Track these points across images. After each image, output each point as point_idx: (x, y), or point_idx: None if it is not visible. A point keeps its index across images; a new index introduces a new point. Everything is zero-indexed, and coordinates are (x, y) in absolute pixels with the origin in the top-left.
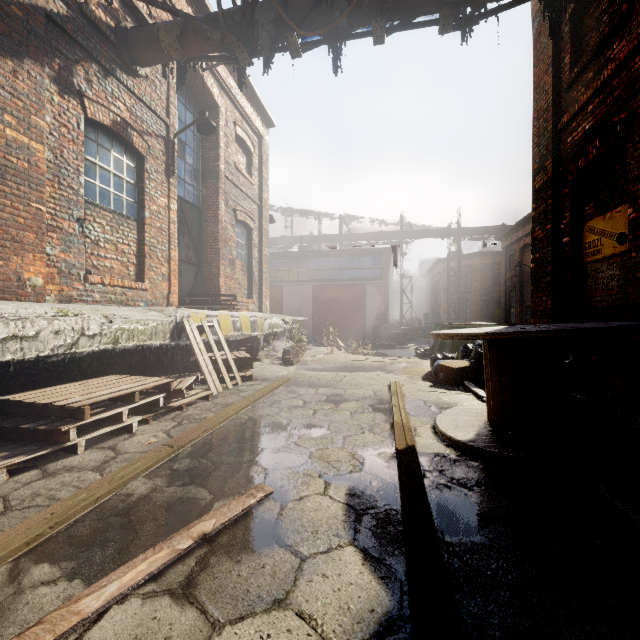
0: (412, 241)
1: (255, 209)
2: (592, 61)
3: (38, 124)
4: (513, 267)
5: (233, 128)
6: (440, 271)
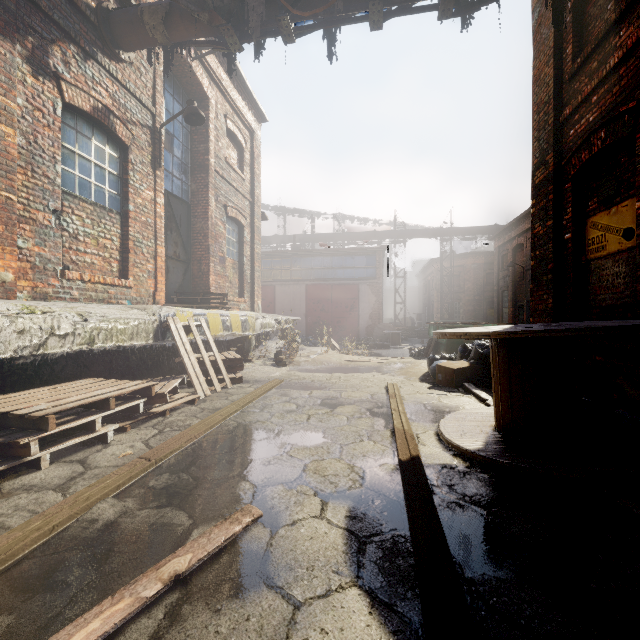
0: (405, 241)
1: (247, 206)
2: (596, 50)
3: (8, 106)
4: (506, 267)
5: (224, 121)
6: (433, 271)
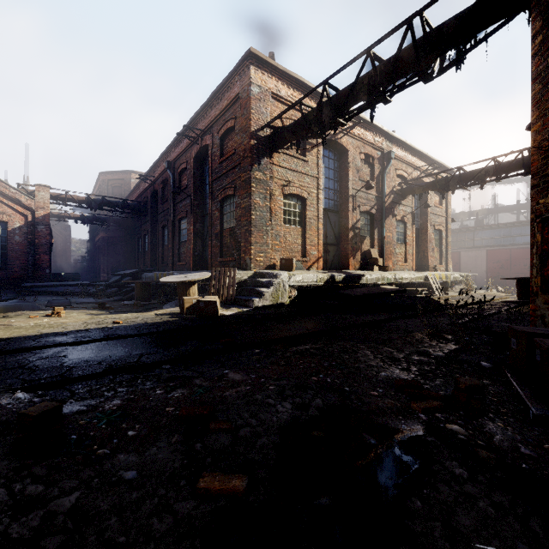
0: None
1: (443, 220)
2: None
3: (390, 229)
4: None
5: None
6: None
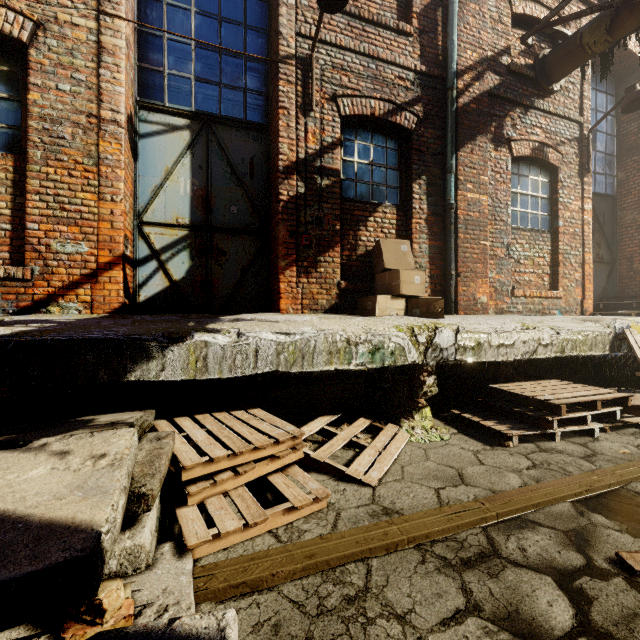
0: None
1: None
2: None
3: (483, 181)
4: None
5: None
6: None
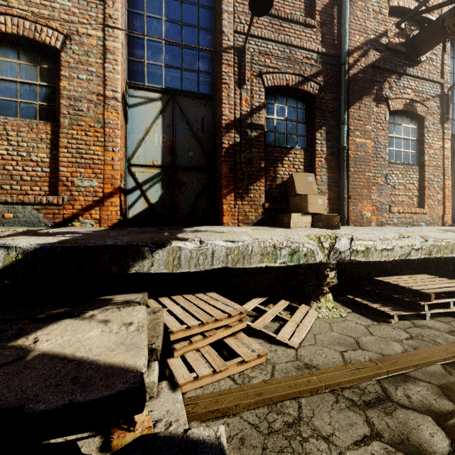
0: None
1: None
2: None
3: (368, 129)
4: None
5: None
6: None
